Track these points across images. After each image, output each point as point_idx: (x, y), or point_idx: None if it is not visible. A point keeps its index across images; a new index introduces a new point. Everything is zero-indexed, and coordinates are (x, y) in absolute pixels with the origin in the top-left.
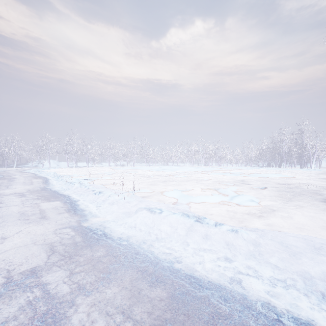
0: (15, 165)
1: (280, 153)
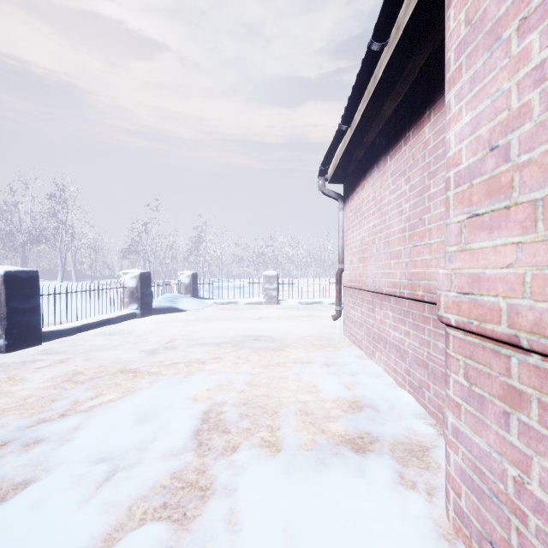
0: None
1: None
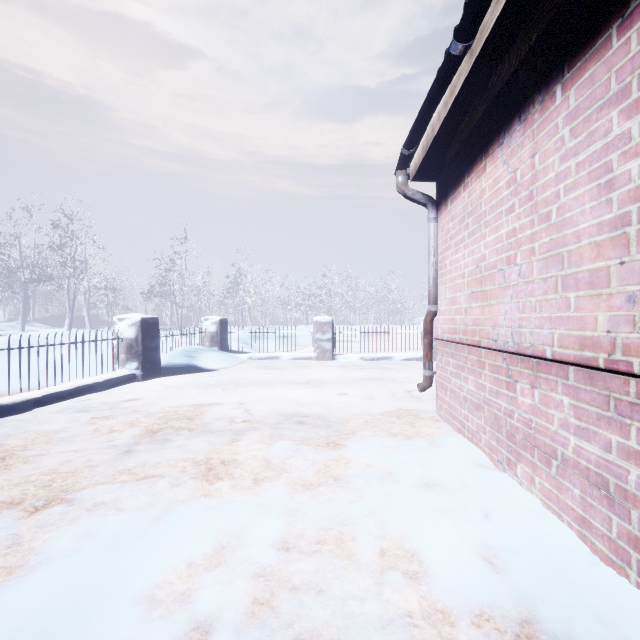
0: (406, 321)
1: None
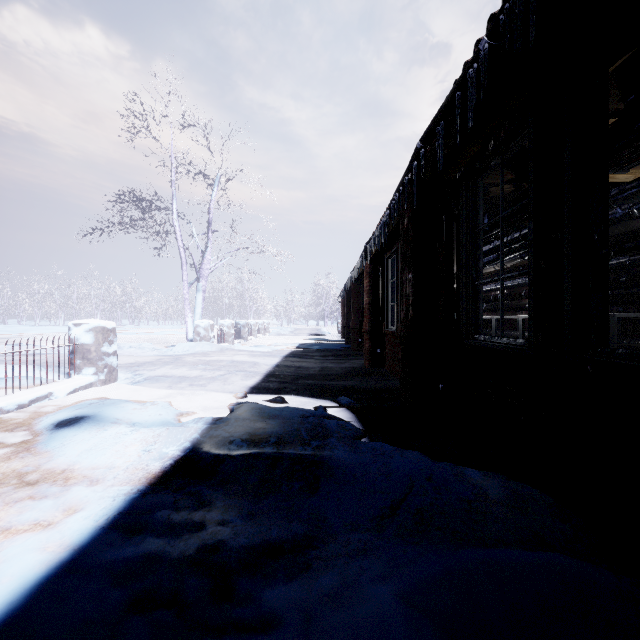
0: None
1: (220, 305)
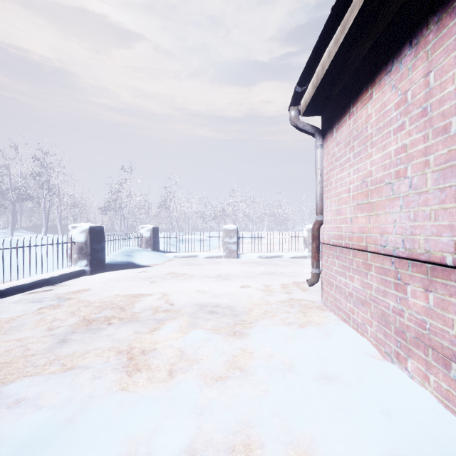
0: (290, 229)
1: None
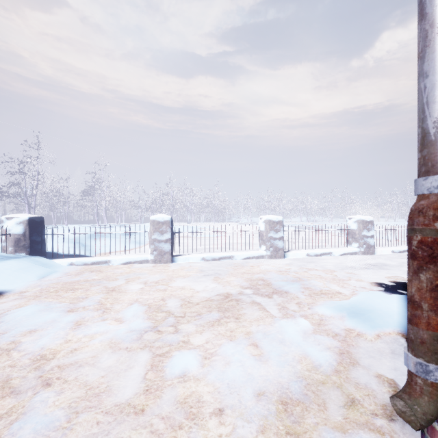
0: (226, 220)
1: None
